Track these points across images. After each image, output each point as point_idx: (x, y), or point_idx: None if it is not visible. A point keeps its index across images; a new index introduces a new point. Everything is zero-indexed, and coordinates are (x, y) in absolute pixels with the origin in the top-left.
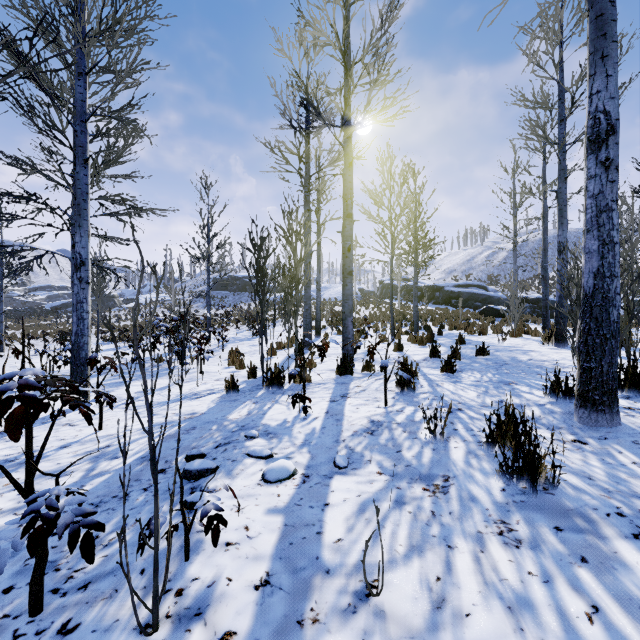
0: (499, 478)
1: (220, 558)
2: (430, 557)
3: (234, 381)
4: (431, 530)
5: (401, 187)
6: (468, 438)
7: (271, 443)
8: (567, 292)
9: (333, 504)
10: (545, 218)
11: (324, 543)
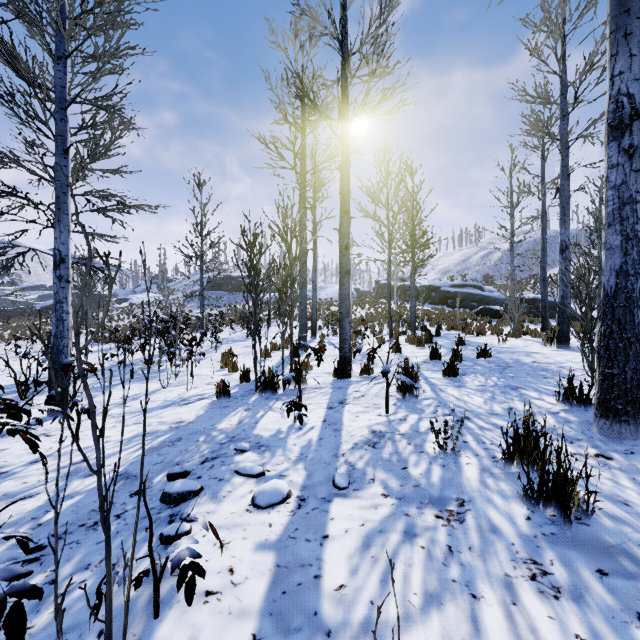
0: (522, 504)
1: (197, 614)
2: (452, 612)
3: (225, 386)
4: (450, 572)
5: (399, 185)
6: (480, 452)
7: (263, 458)
8: (577, 292)
9: (333, 536)
10: (544, 217)
11: (323, 591)
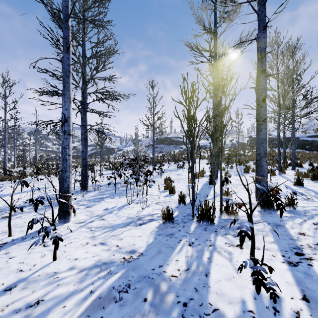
0: None
1: None
2: None
3: (169, 212)
4: None
5: (289, 59)
6: None
7: None
8: None
9: None
10: None
11: None
